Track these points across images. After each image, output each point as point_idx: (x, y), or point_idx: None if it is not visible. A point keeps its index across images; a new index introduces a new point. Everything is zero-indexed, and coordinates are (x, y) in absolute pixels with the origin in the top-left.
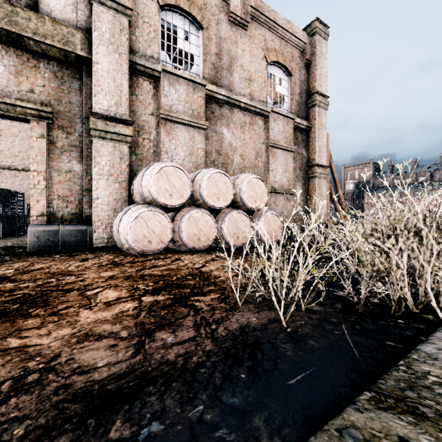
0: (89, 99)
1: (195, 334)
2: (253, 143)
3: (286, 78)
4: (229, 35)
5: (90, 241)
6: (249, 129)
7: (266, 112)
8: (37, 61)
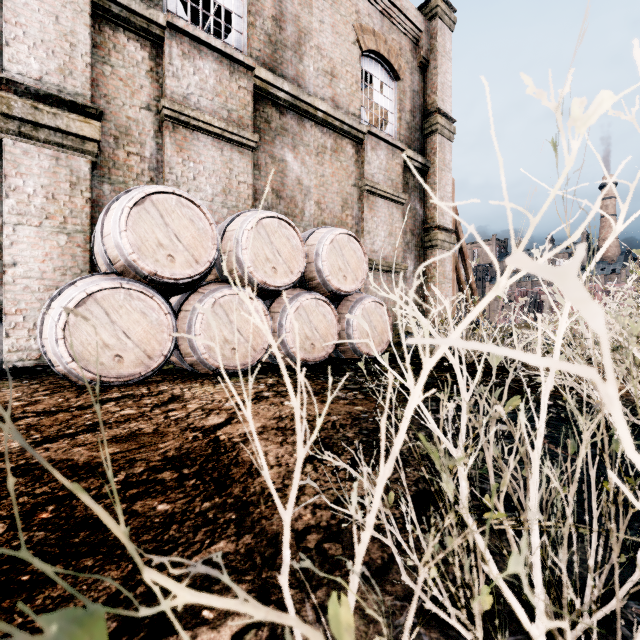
0: None
1: None
2: (338, 184)
3: (391, 83)
4: None
5: None
6: (331, 159)
7: (359, 132)
8: None
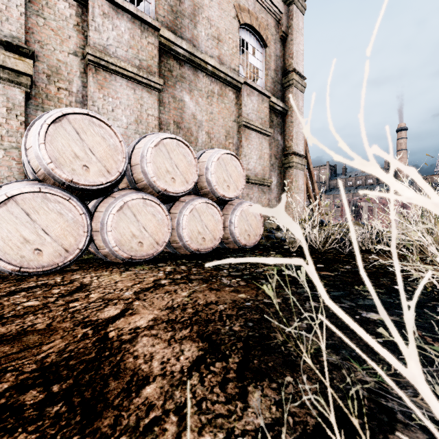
0: None
1: None
2: (223, 120)
3: (261, 49)
4: None
5: None
6: (218, 101)
7: (238, 83)
8: None
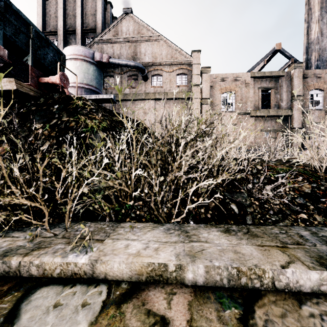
0: (290, 124)
1: None
2: None
3: None
4: None
5: None
6: None
7: None
8: (279, 118)
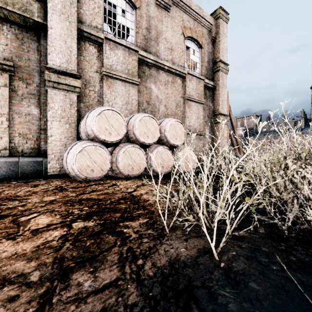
0: (45, 57)
1: (118, 275)
2: (174, 97)
3: (198, 50)
4: (156, 15)
5: (45, 170)
6: (171, 86)
7: (183, 74)
8: (1, 24)
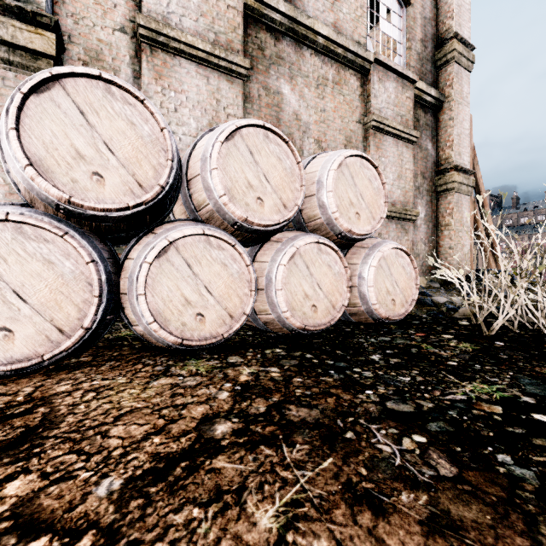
0: None
1: None
2: (341, 121)
3: (399, 10)
4: None
5: None
6: (333, 92)
7: (365, 61)
8: None
